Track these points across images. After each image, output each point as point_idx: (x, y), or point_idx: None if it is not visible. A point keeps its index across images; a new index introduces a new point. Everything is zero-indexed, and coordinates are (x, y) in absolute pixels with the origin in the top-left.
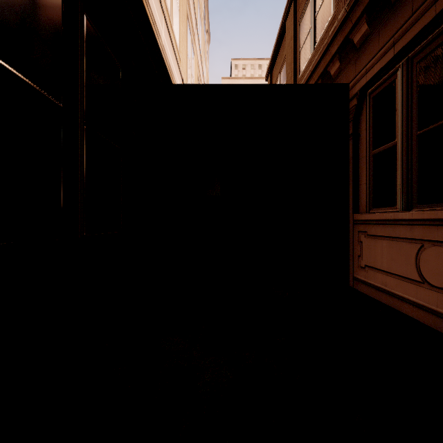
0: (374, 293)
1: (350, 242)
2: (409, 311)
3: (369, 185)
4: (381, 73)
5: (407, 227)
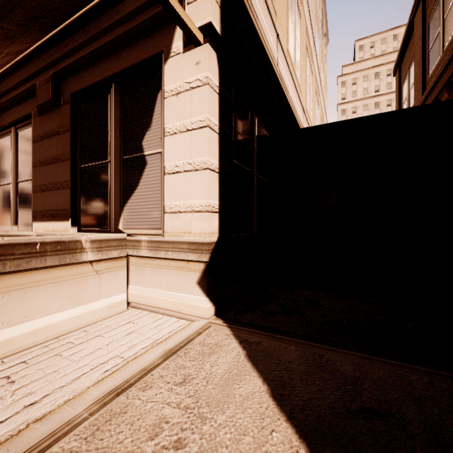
0: None
1: None
2: None
3: None
4: None
5: None
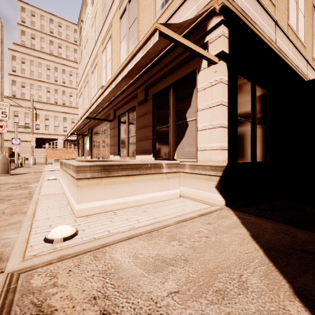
0: None
1: None
2: None
3: None
4: None
5: None
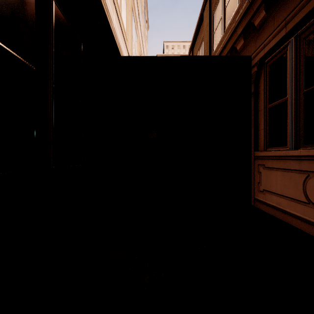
0: (270, 210)
1: (252, 172)
2: (298, 224)
3: (266, 130)
4: (275, 47)
5: (296, 161)
